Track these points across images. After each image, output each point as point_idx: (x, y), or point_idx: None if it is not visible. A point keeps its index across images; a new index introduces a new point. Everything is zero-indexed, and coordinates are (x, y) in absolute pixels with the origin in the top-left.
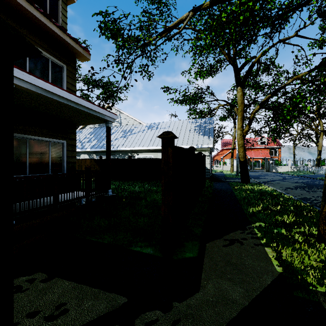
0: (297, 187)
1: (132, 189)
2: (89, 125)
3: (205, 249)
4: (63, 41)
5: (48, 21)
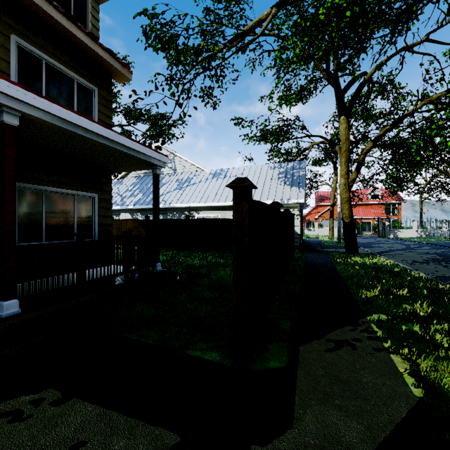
0: (428, 260)
1: (190, 262)
2: (132, 173)
3: (297, 356)
4: (94, 53)
5: (71, 25)
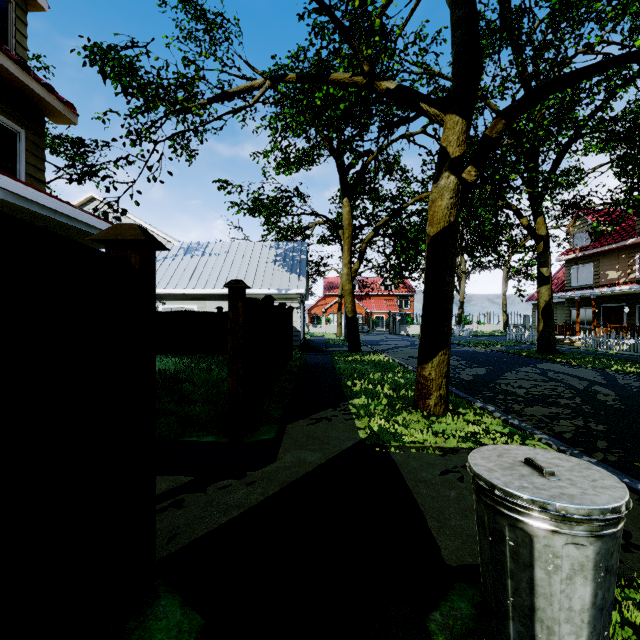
0: None
1: (162, 368)
2: None
3: (285, 430)
4: (24, 86)
5: None
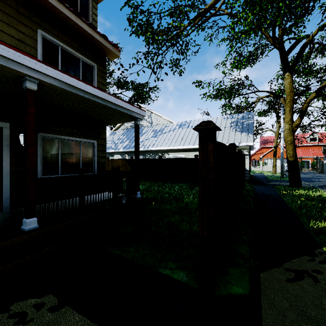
0: None
1: (162, 191)
2: (122, 126)
3: (259, 283)
4: (93, 38)
5: (78, 19)
